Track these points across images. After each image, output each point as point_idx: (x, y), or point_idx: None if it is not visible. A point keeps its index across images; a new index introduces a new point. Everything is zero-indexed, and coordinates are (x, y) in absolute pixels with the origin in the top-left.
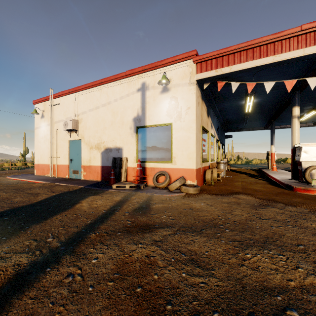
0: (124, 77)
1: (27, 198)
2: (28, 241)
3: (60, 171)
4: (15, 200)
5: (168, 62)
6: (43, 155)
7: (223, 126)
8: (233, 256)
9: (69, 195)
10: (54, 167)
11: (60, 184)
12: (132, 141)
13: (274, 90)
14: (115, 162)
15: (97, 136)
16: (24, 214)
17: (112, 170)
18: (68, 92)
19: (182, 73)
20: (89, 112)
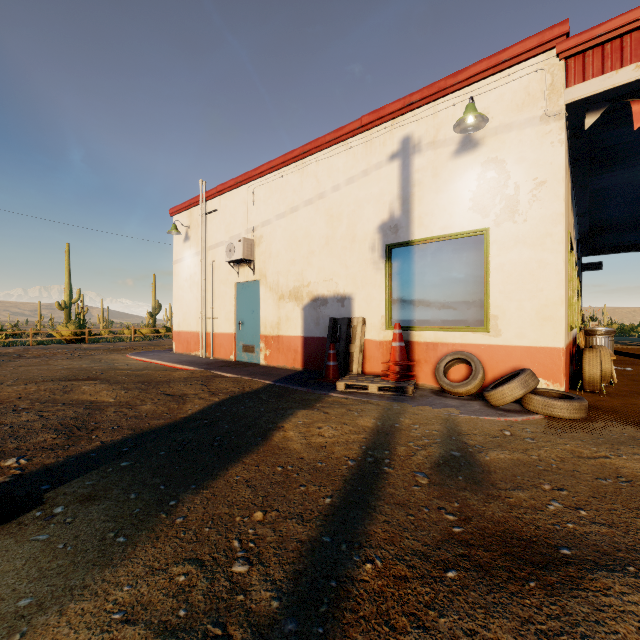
0: (356, 131)
1: (165, 406)
2: (181, 567)
3: (219, 346)
4: (142, 410)
5: (476, 74)
6: (187, 313)
7: (583, 240)
8: None
9: (250, 405)
10: (208, 338)
11: (223, 374)
12: (375, 279)
13: None
14: (336, 328)
15: (293, 271)
16: (164, 454)
17: (331, 347)
18: (235, 184)
19: (519, 95)
20: (277, 221)
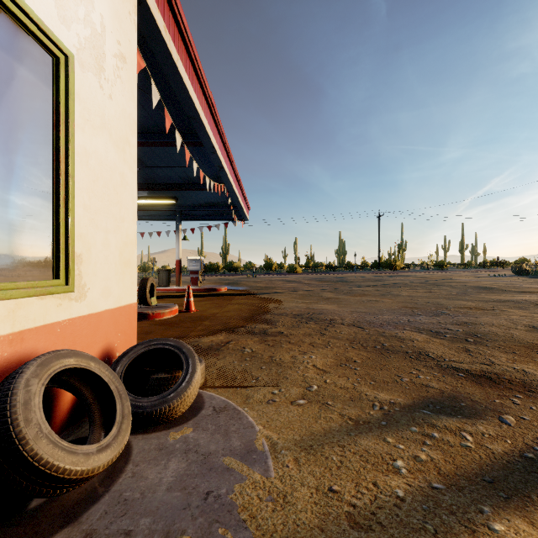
0: None
1: None
2: None
3: None
4: None
5: None
6: None
7: None
8: (429, 342)
9: None
10: None
11: None
12: None
13: None
14: None
15: None
16: None
17: None
18: None
19: None
20: None
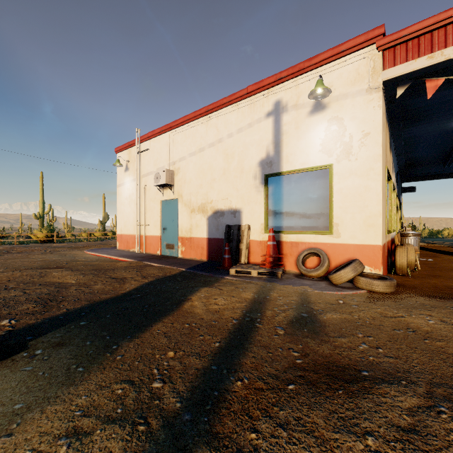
0: (244, 96)
1: (111, 285)
2: (120, 385)
3: (149, 245)
4: (95, 288)
5: (324, 59)
6: (127, 222)
7: (402, 172)
8: None
9: (169, 285)
10: (141, 239)
11: (152, 264)
12: (257, 198)
13: None
14: (230, 232)
15: (201, 192)
16: (109, 316)
17: (226, 245)
18: (160, 131)
19: (352, 74)
20: (190, 158)
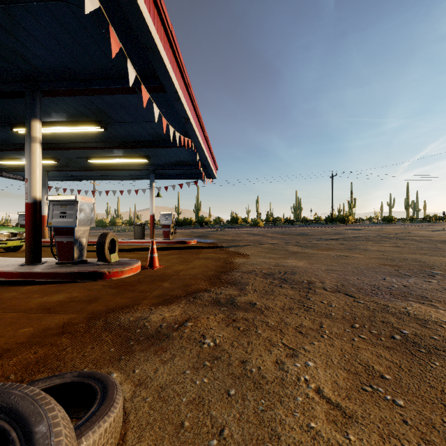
0: None
1: None
2: None
3: None
4: None
5: None
6: None
7: None
8: None
9: None
10: None
11: None
12: None
13: (0, 56)
14: None
15: None
16: None
17: None
18: None
19: None
20: None
